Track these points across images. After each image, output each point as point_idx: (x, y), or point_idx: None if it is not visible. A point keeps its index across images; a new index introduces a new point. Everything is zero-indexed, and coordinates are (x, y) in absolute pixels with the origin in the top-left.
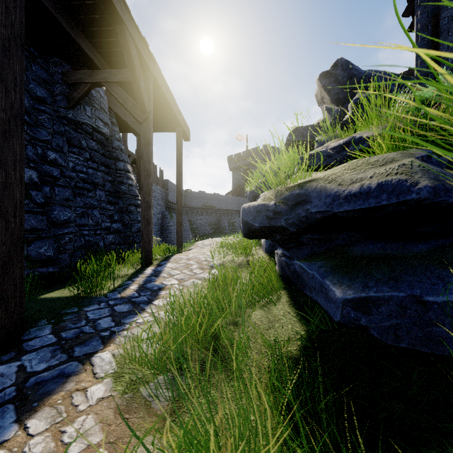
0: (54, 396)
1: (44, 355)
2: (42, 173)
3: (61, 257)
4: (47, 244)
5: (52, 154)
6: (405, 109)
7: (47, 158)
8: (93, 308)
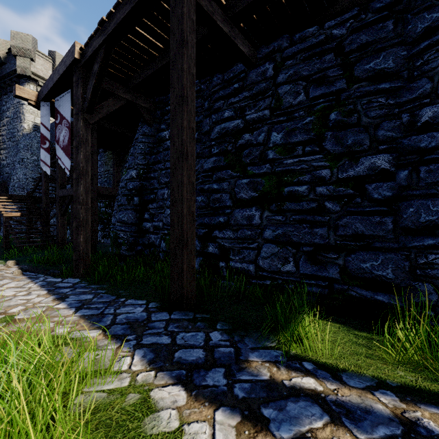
0: (84, 320)
1: (135, 317)
2: (402, 152)
3: (415, 285)
4: (379, 258)
5: (427, 112)
6: None
7: (416, 123)
8: (212, 335)
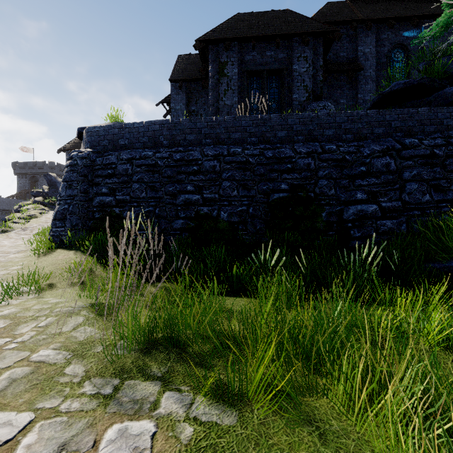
0: None
1: None
2: None
3: None
4: None
5: None
6: (45, 200)
7: None
8: None
